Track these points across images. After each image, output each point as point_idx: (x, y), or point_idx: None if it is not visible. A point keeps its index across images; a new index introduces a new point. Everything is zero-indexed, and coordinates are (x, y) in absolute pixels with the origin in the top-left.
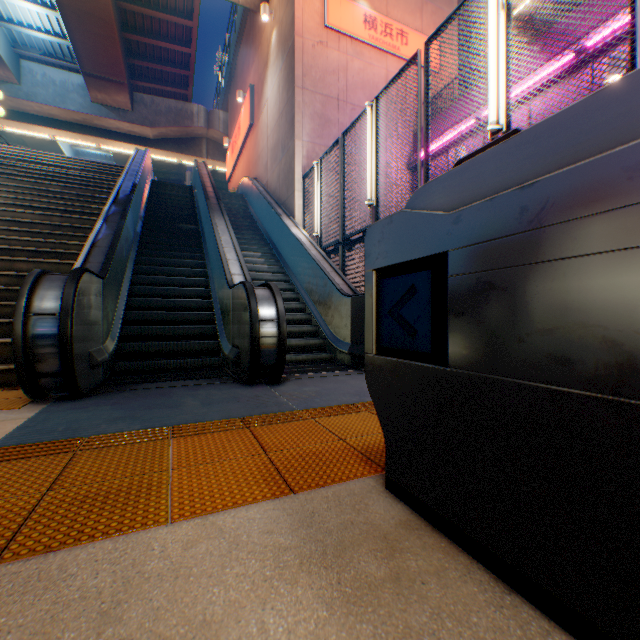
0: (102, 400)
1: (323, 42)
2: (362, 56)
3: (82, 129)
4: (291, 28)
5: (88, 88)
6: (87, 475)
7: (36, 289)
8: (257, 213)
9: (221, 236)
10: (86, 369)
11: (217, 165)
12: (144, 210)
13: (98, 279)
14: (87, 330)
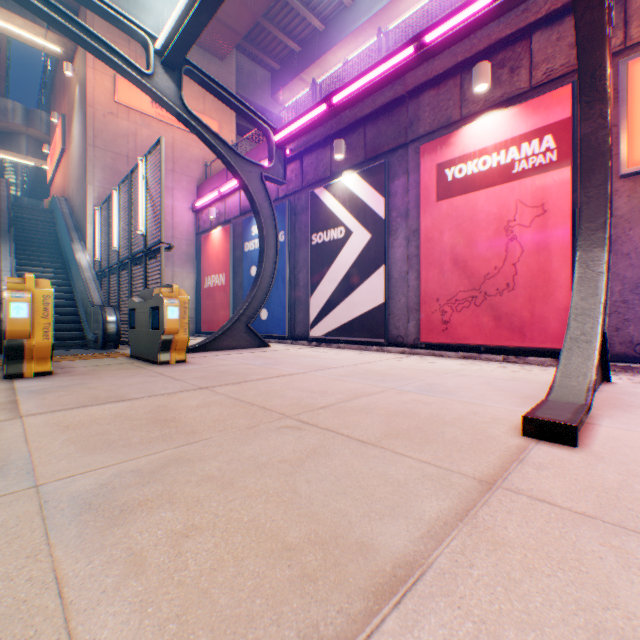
0: None
1: (115, 113)
2: (152, 126)
3: None
4: (86, 97)
5: None
6: None
7: None
8: (62, 232)
9: (3, 261)
10: None
11: (41, 163)
12: None
13: None
14: None
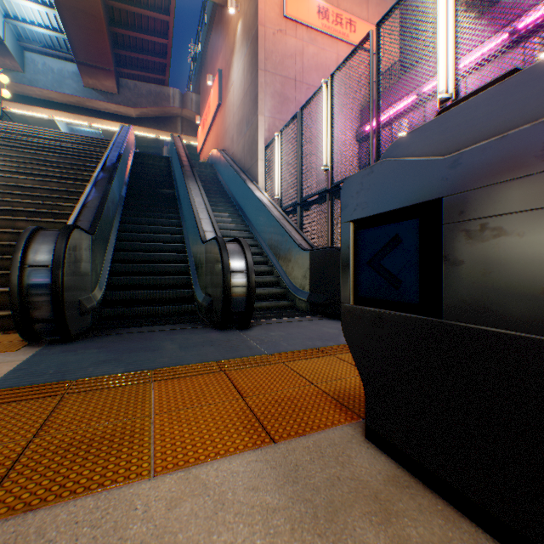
0: (90, 343)
1: (282, 30)
2: (316, 42)
3: (76, 110)
4: (254, 18)
5: (81, 75)
6: (72, 420)
7: (31, 243)
8: (225, 179)
9: (195, 198)
10: (76, 315)
11: (190, 140)
12: (128, 177)
13: (87, 235)
14: (77, 280)
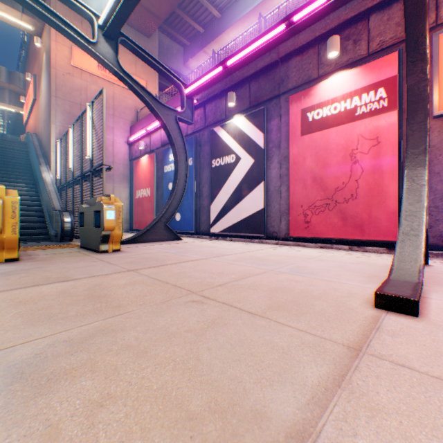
0: None
1: (71, 73)
2: (98, 83)
3: None
4: (50, 62)
5: None
6: None
7: None
8: (33, 158)
9: None
10: None
11: (20, 110)
12: None
13: None
14: None
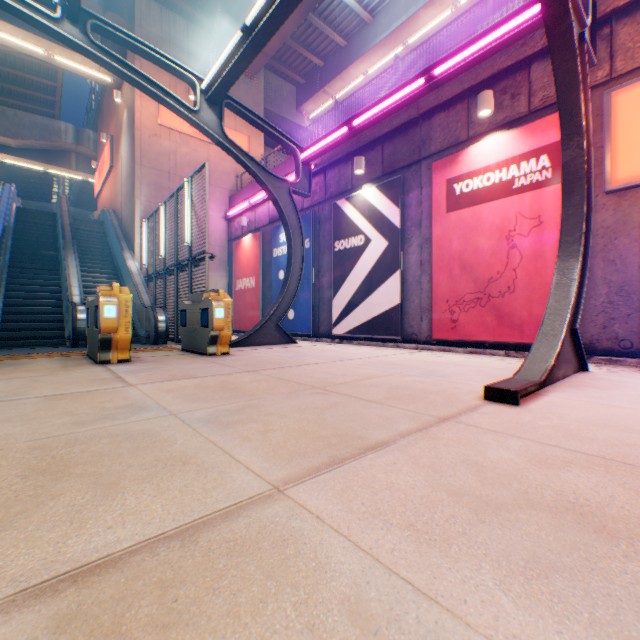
0: (0, 351)
1: (158, 135)
2: (189, 144)
3: None
4: (134, 122)
5: None
6: (7, 357)
7: None
8: (112, 241)
9: (71, 269)
10: None
11: (89, 177)
12: (12, 240)
13: None
14: None
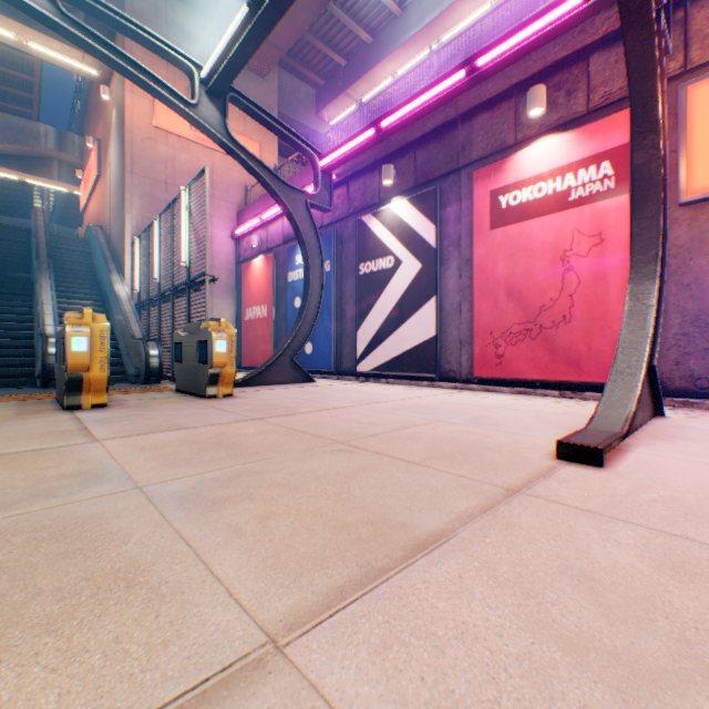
0: None
1: (153, 138)
2: (190, 151)
3: None
4: (124, 122)
5: None
6: None
7: None
8: (99, 262)
9: (45, 294)
10: None
11: (74, 189)
12: None
13: None
14: None
